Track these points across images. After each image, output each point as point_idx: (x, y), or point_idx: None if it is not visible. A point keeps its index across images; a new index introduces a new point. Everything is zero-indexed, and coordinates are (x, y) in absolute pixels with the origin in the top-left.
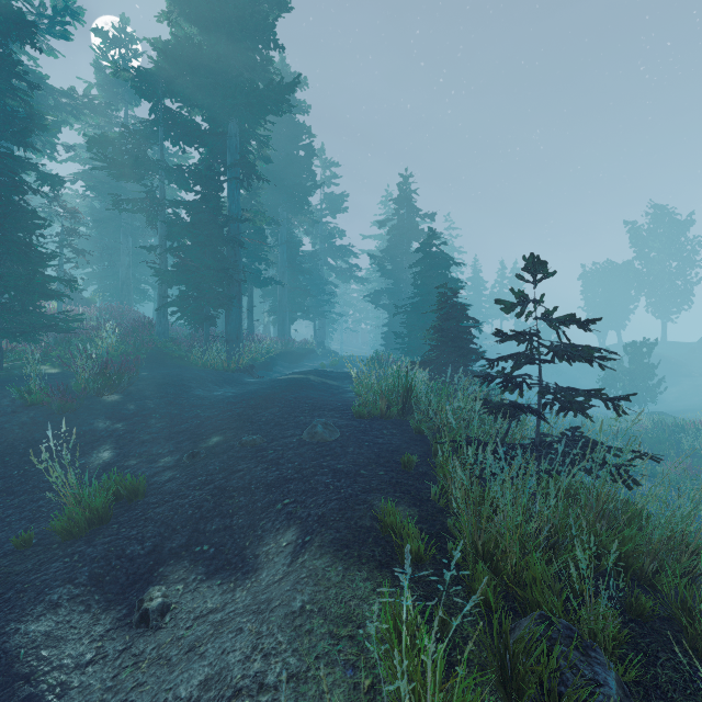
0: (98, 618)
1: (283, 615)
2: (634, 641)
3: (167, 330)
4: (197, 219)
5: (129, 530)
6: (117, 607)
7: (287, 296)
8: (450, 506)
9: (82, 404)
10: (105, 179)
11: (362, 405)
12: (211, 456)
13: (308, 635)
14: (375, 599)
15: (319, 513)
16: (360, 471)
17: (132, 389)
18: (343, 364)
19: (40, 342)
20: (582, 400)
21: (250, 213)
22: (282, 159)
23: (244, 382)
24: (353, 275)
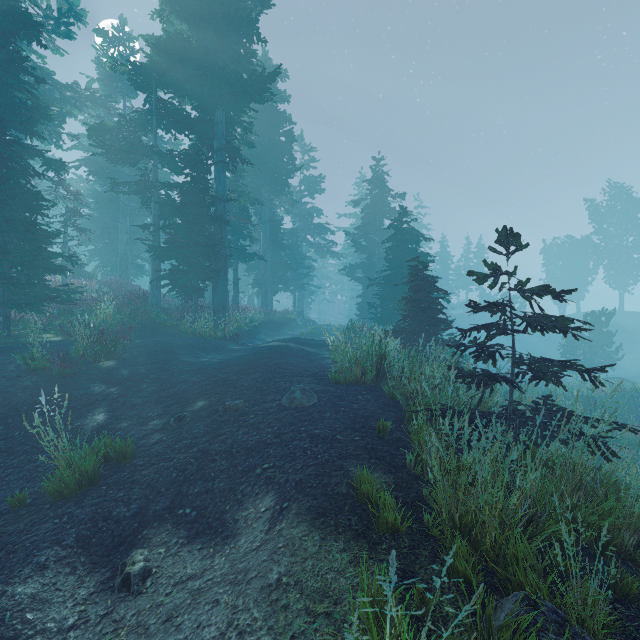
0: (82, 580)
1: (259, 588)
2: (622, 624)
3: (159, 301)
4: (187, 200)
5: (117, 492)
6: (102, 569)
7: (270, 270)
8: (425, 474)
9: (81, 369)
10: (106, 165)
11: (338, 371)
12: (196, 420)
13: (284, 611)
14: (352, 572)
15: (297, 479)
16: (336, 436)
17: (126, 356)
18: (321, 332)
19: (44, 313)
20: (555, 370)
21: (235, 193)
22: (265, 145)
23: (229, 349)
24: (330, 251)
